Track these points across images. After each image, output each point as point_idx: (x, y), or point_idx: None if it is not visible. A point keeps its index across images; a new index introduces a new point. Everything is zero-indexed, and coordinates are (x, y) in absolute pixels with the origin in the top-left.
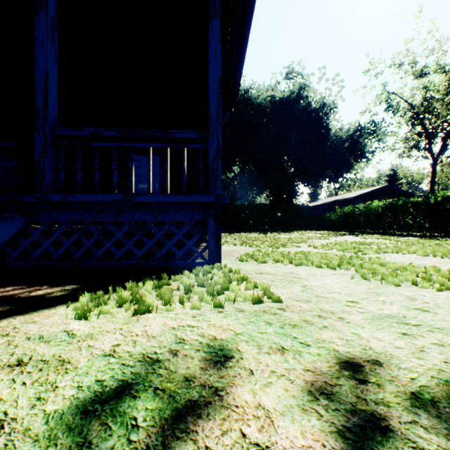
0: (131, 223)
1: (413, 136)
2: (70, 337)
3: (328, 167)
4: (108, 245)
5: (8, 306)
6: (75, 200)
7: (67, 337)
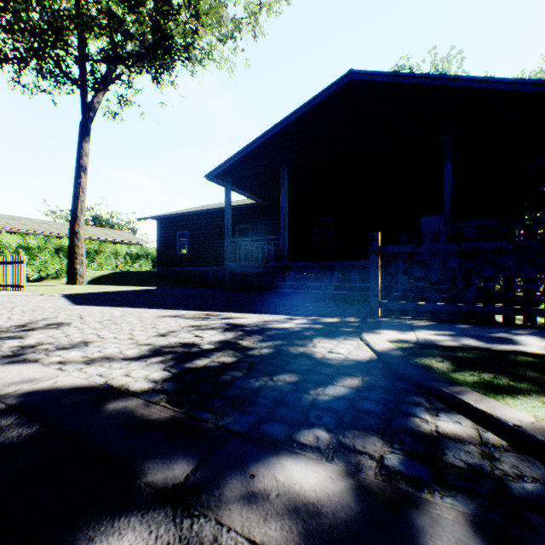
0: None
1: None
2: None
3: None
4: None
5: None
6: None
7: None
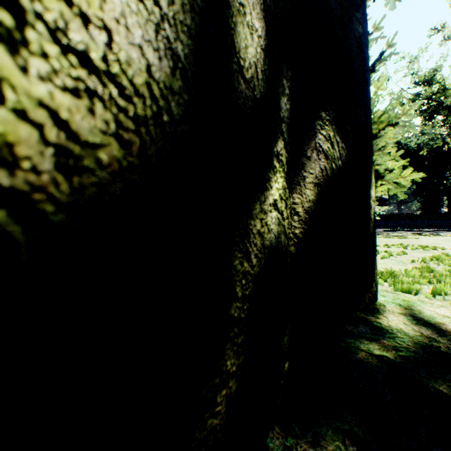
0: None
1: None
2: None
3: None
4: None
5: None
6: None
7: None
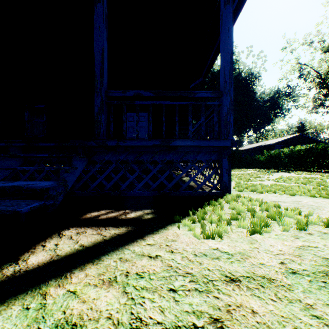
0: (163, 162)
1: (320, 97)
2: (229, 255)
3: (253, 121)
4: (146, 179)
5: (128, 226)
6: (125, 145)
7: (226, 255)
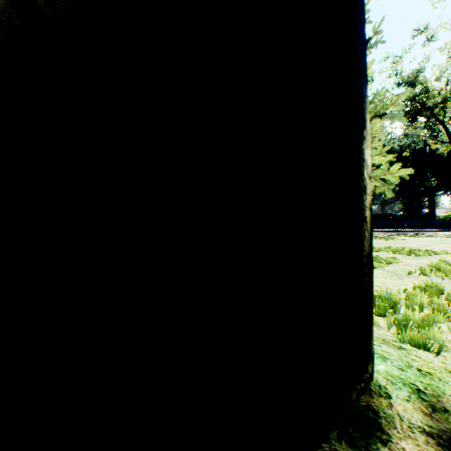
0: None
1: None
2: None
3: None
4: None
5: None
6: None
7: None
